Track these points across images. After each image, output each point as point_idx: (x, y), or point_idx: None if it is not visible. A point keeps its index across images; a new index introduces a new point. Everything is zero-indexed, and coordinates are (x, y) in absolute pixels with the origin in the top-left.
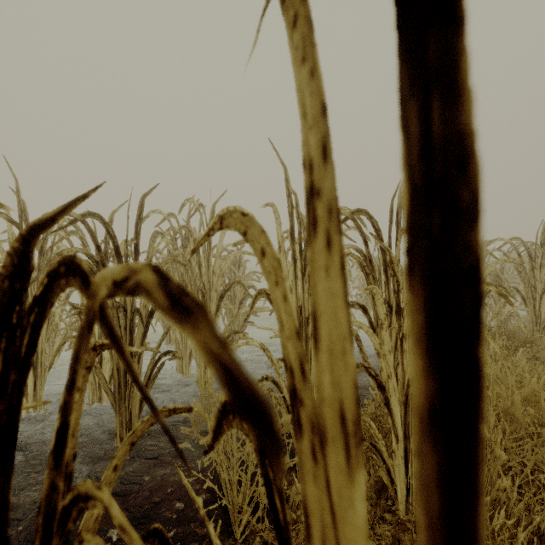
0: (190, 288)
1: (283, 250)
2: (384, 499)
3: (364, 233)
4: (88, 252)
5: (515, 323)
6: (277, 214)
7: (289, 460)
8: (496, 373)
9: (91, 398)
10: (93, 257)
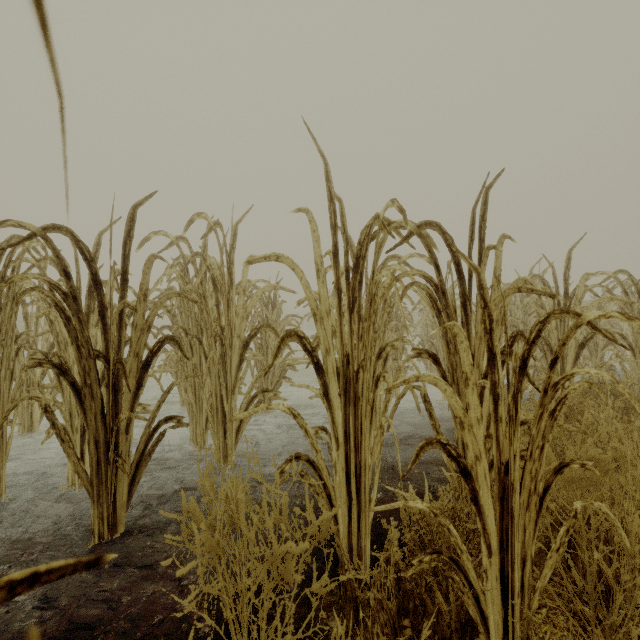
0: (205, 333)
1: (323, 276)
2: (469, 638)
3: (434, 255)
4: (51, 280)
5: (634, 378)
6: (313, 224)
7: (328, 580)
8: (630, 450)
9: (71, 479)
10: (59, 287)
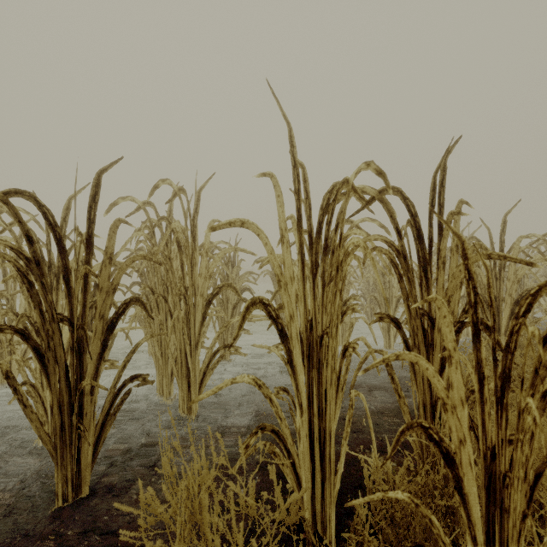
0: (170, 292)
1: (287, 242)
2: None
3: (396, 220)
4: (13, 245)
5: None
6: (278, 189)
7: None
8: None
9: None
10: (21, 252)
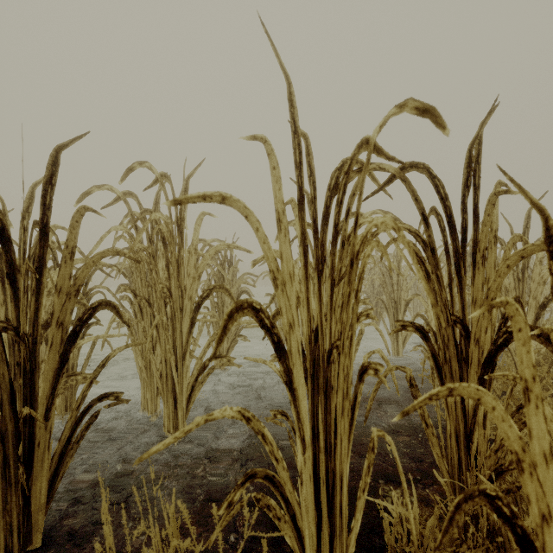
0: (154, 294)
1: (286, 229)
2: None
3: (422, 203)
4: None
5: None
6: (273, 159)
7: None
8: None
9: None
10: None
